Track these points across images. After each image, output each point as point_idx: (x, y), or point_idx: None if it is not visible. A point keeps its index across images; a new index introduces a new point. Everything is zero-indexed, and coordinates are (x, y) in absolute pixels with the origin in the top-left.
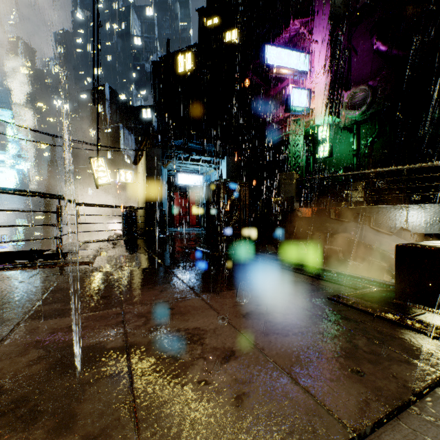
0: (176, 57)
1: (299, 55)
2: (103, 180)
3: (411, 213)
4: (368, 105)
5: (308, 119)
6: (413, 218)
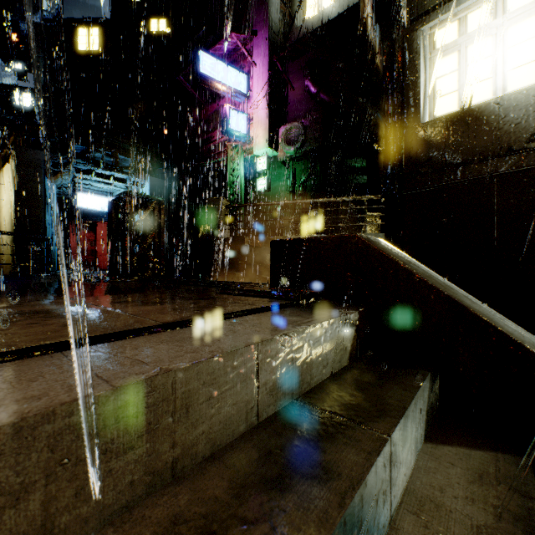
0: (73, 27)
1: (237, 73)
2: None
3: None
4: (302, 143)
5: (247, 148)
6: None
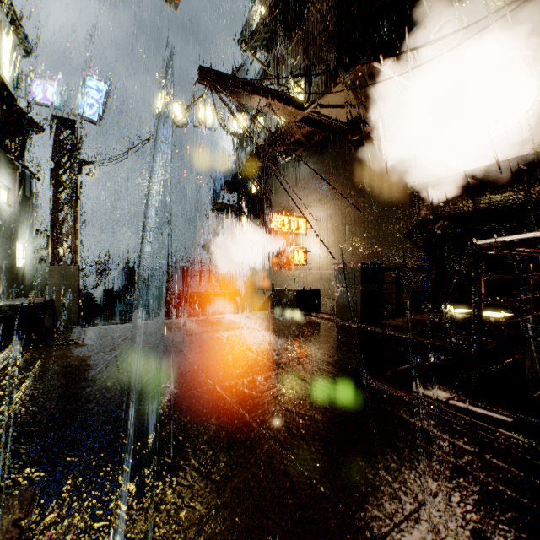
0: None
1: None
2: None
3: None
4: None
5: None
6: None
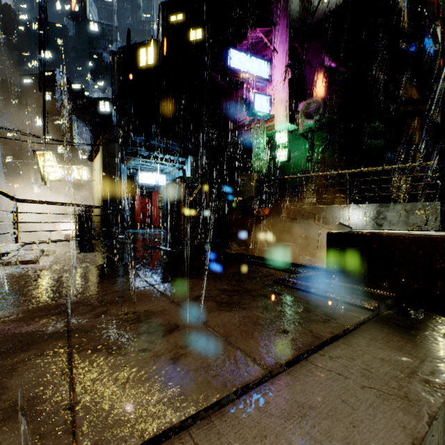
0: (137, 49)
1: (260, 62)
2: (51, 176)
3: (352, 212)
4: (321, 115)
5: (269, 125)
6: (353, 216)
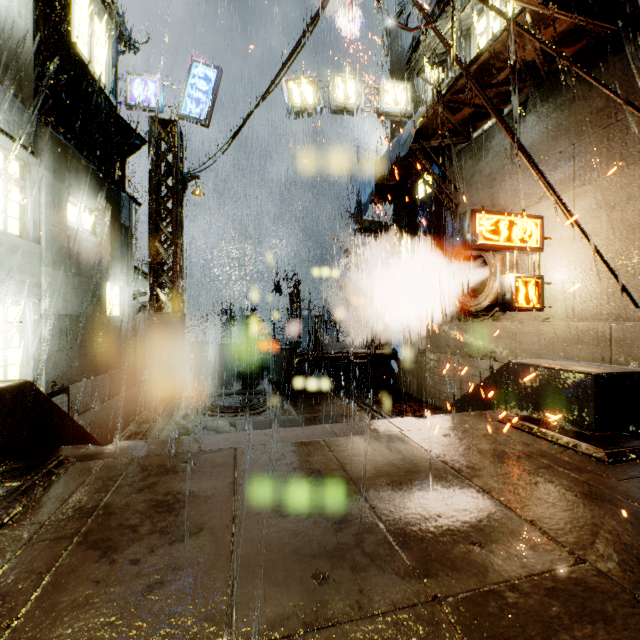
0: None
1: None
2: None
3: None
4: None
5: None
6: None
